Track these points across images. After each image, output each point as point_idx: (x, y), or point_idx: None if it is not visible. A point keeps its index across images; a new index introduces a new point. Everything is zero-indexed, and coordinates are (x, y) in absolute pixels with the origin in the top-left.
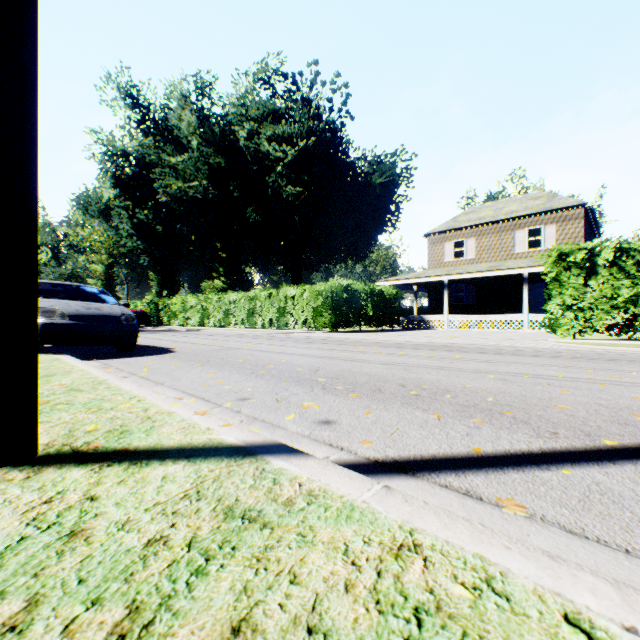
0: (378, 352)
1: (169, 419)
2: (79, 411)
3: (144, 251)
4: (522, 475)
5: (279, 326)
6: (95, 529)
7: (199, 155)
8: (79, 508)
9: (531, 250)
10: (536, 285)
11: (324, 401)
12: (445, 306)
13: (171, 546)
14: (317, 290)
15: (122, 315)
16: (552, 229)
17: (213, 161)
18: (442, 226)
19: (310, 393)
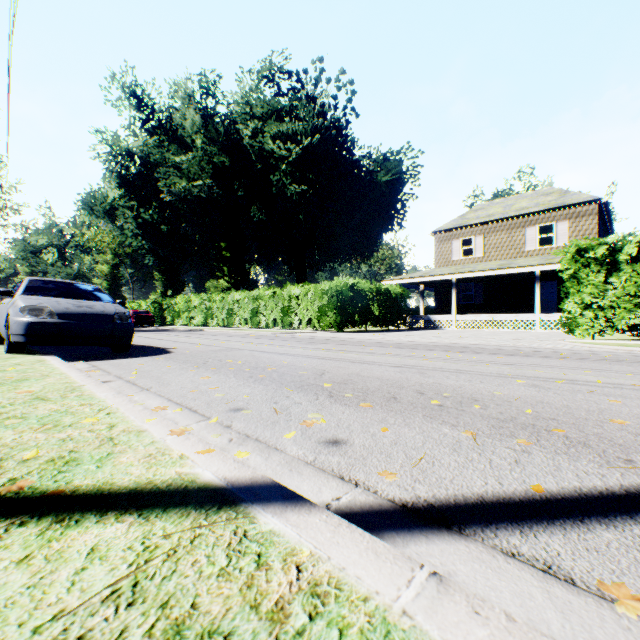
0: (387, 353)
1: (135, 441)
2: (29, 428)
3: (149, 251)
4: (617, 534)
5: (283, 326)
6: None
7: (203, 154)
8: None
9: (542, 247)
10: (548, 284)
11: (331, 413)
12: (453, 305)
13: None
14: (322, 289)
15: (115, 314)
16: (565, 226)
17: (217, 160)
18: (450, 224)
19: (314, 402)
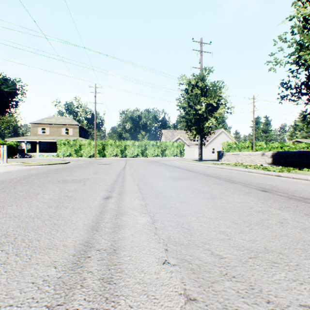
0: (11, 160)
1: None
2: None
3: None
4: None
5: None
6: None
7: None
8: None
9: (67, 134)
10: None
11: None
12: (38, 150)
13: None
14: None
15: None
16: (72, 130)
17: None
18: (38, 121)
19: None
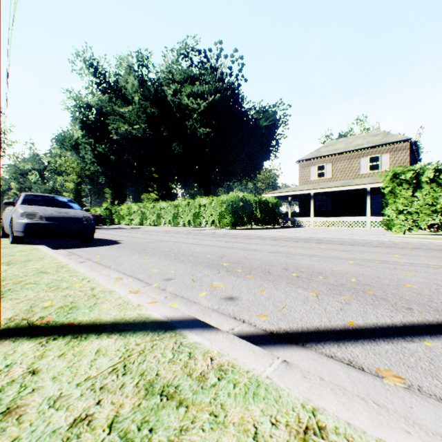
0: (265, 244)
1: (109, 297)
2: (42, 290)
3: (102, 173)
4: (392, 346)
5: (195, 225)
6: (28, 406)
7: (140, 107)
8: (20, 382)
9: (372, 172)
10: (375, 196)
11: (228, 281)
12: (311, 211)
13: (94, 427)
14: (221, 200)
15: (83, 217)
16: (387, 157)
17: (149, 111)
18: (309, 155)
19: (217, 275)
